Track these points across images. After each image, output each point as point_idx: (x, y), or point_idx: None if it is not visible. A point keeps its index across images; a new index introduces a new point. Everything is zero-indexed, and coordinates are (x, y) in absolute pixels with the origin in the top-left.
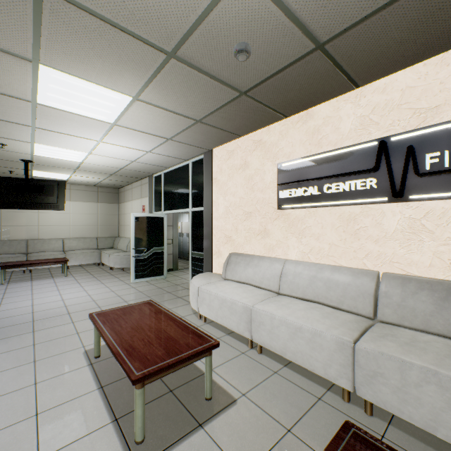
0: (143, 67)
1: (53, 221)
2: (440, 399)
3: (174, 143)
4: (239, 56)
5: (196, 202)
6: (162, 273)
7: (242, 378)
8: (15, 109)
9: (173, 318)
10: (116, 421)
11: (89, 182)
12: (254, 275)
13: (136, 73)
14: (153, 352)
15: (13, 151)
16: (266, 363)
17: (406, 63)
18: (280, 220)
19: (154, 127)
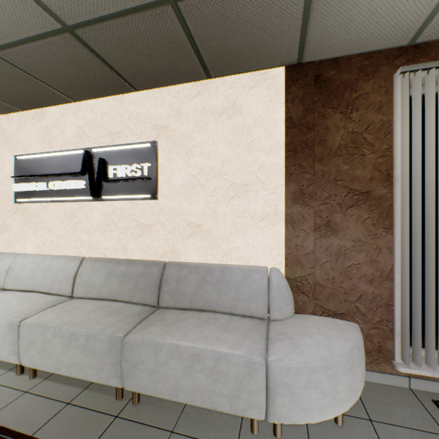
0: None
1: None
2: (60, 347)
3: None
4: None
5: None
6: None
7: None
8: None
9: None
10: None
11: None
12: None
13: None
14: None
15: None
16: None
17: (98, 93)
18: (19, 214)
19: None
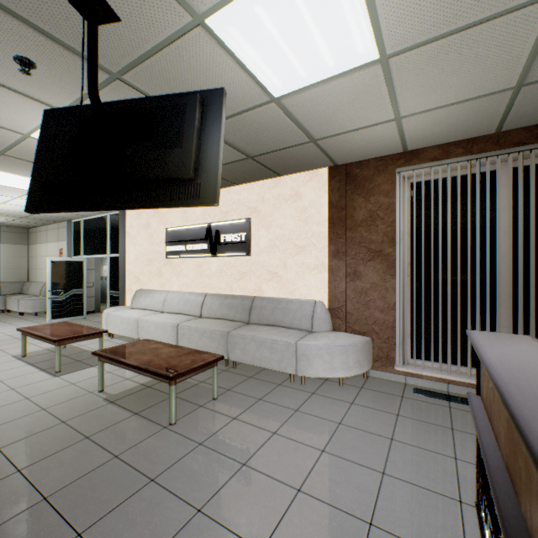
0: None
1: None
2: (198, 337)
3: None
4: None
5: (114, 249)
6: (82, 314)
7: None
8: None
9: (82, 326)
10: (44, 370)
11: None
12: (150, 303)
13: None
14: (66, 334)
15: None
16: None
17: None
18: (169, 266)
19: None
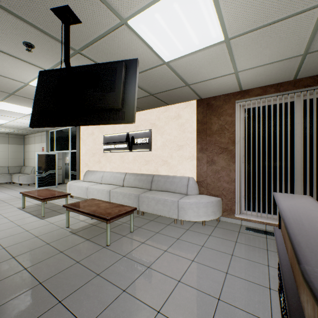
0: None
1: None
2: (122, 197)
3: None
4: None
5: (73, 147)
6: (55, 184)
7: None
8: None
9: (56, 191)
10: (35, 216)
11: (3, 132)
12: (94, 178)
13: None
14: (47, 195)
15: None
16: None
17: None
18: (104, 157)
19: None
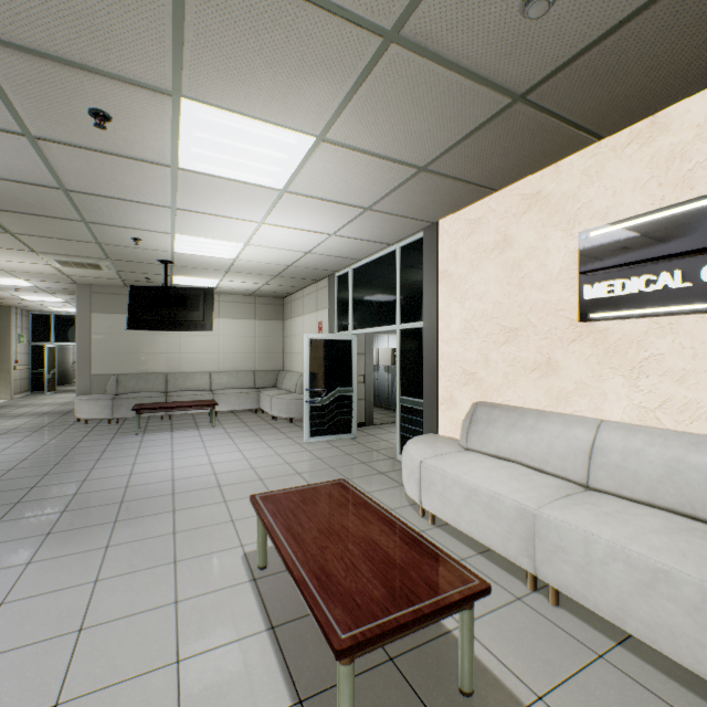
0: (338, 73)
1: (198, 347)
2: None
3: (374, 215)
4: (531, 5)
5: (407, 314)
6: (350, 430)
7: (529, 658)
8: (151, 182)
9: (388, 518)
10: (300, 706)
11: (243, 290)
12: (527, 447)
13: (325, 88)
14: (364, 590)
15: (150, 248)
16: (574, 631)
17: None
18: (585, 343)
19: (346, 189)
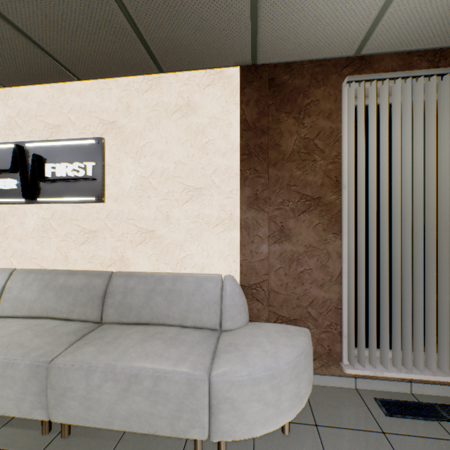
0: None
1: None
2: None
3: None
4: None
5: None
6: None
7: None
8: None
9: None
10: None
11: None
12: None
13: None
14: None
15: None
16: None
17: (33, 79)
18: None
19: None
